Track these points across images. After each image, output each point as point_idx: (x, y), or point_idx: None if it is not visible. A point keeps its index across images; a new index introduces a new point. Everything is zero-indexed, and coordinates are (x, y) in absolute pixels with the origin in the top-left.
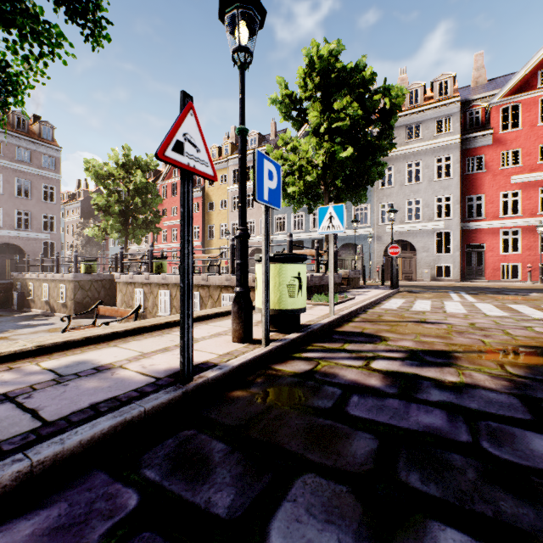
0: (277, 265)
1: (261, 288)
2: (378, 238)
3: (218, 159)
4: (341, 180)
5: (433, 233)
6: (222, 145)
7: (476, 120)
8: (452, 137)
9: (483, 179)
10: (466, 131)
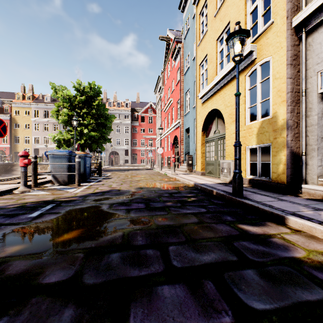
0: None
1: None
2: (107, 150)
3: (22, 101)
4: None
5: (124, 149)
6: (25, 94)
7: (135, 117)
8: (129, 121)
9: (137, 135)
10: (133, 119)
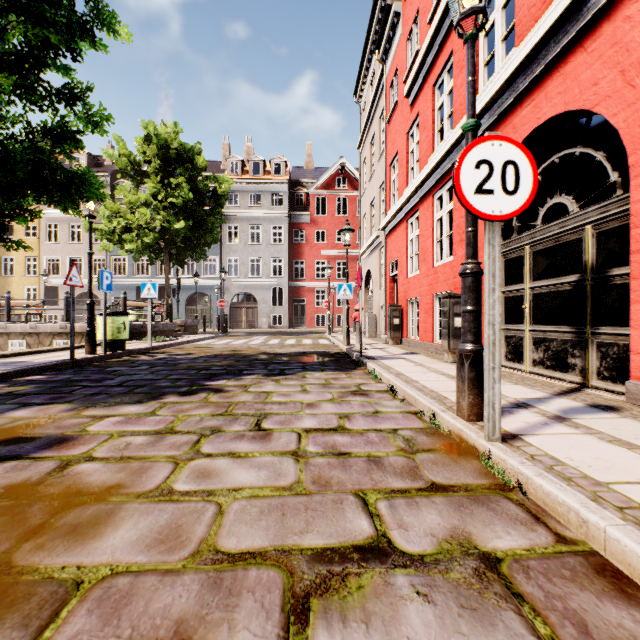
0: (112, 318)
1: (102, 329)
2: (226, 290)
3: None
4: (181, 240)
5: (270, 288)
6: None
7: (301, 201)
8: (283, 211)
9: (304, 248)
10: (294, 207)
